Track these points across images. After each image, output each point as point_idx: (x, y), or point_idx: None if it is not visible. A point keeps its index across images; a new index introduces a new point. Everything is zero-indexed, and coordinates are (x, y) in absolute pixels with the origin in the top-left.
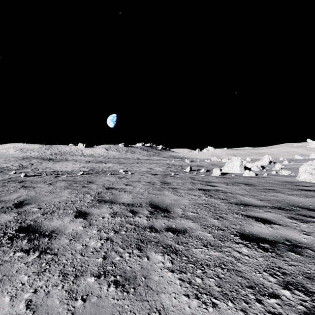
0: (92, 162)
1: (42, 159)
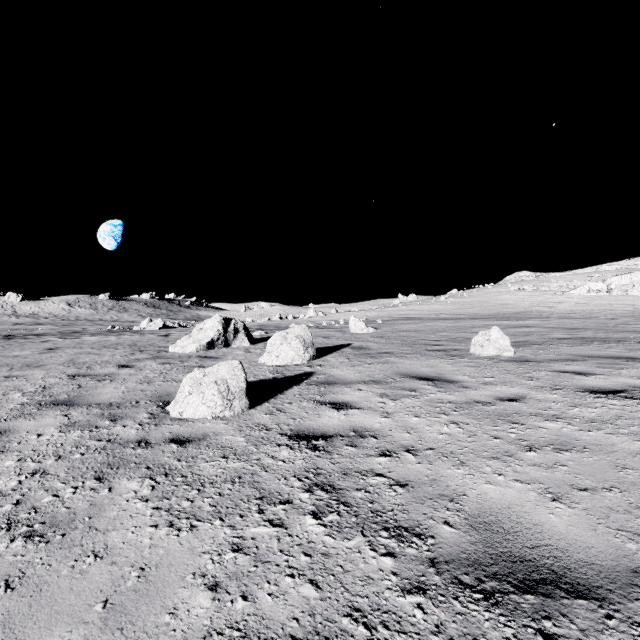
0: (24, 324)
1: None
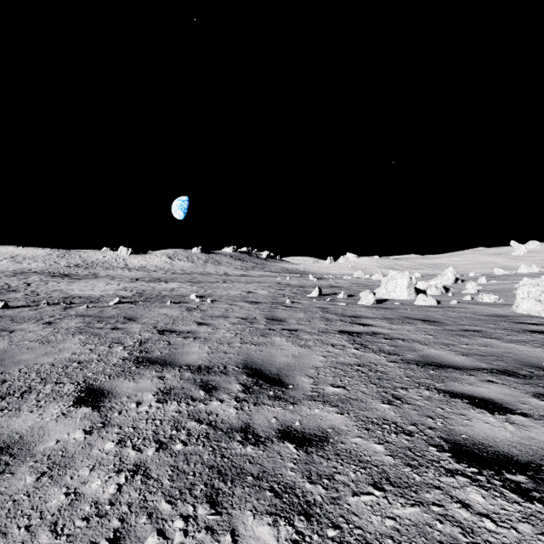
0: (142, 280)
1: (49, 275)
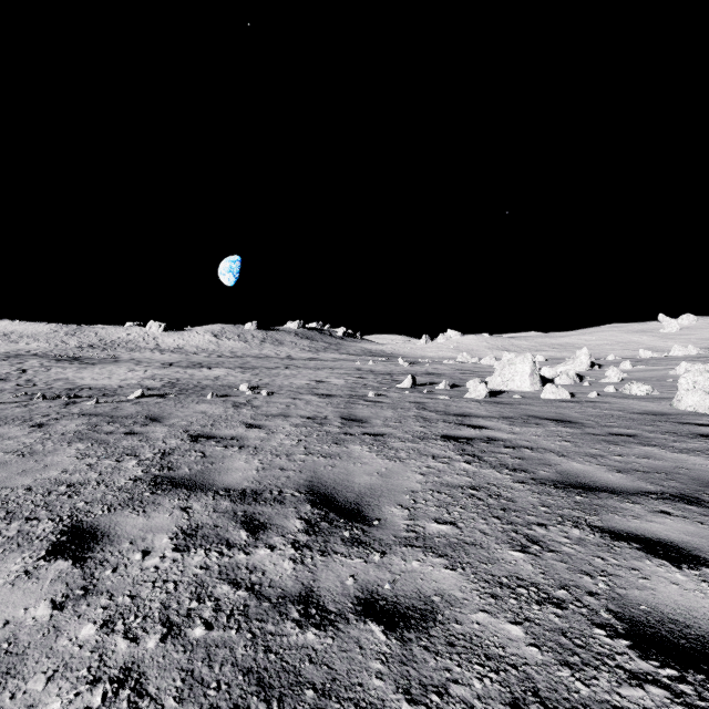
0: (177, 365)
1: (53, 359)
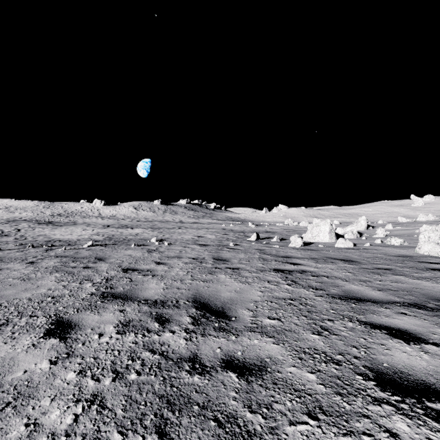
0: (112, 226)
1: (36, 223)
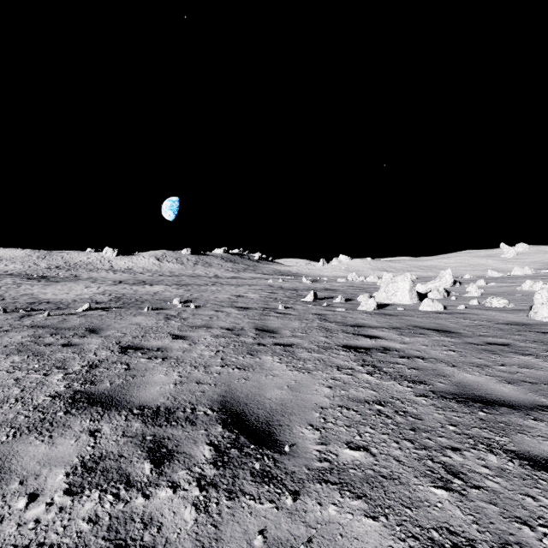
0: (125, 282)
1: (25, 278)
